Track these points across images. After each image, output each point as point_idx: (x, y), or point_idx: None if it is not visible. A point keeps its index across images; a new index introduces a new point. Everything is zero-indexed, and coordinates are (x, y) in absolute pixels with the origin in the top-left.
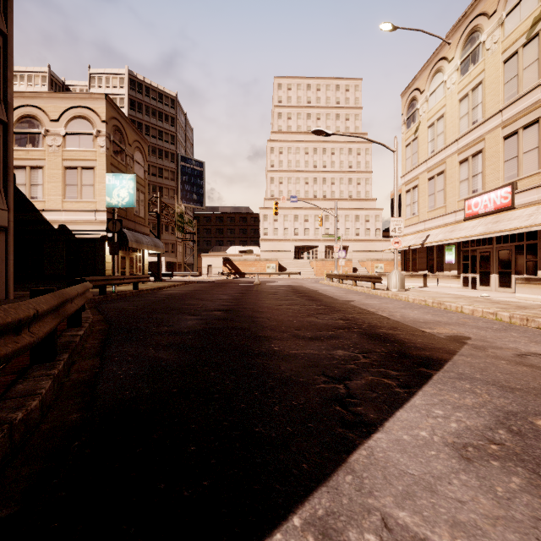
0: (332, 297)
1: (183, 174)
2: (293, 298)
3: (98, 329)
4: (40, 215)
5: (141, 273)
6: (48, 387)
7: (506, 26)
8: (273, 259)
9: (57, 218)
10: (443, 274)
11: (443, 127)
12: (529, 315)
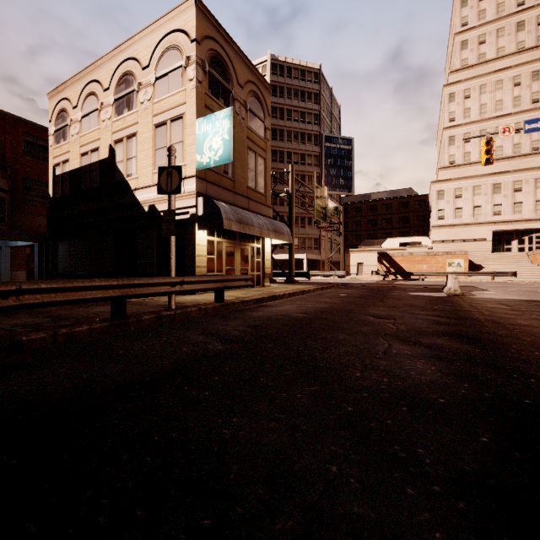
0: None
1: (327, 157)
2: None
3: None
4: (133, 197)
5: (260, 272)
6: None
7: None
8: (458, 252)
9: (147, 197)
10: None
11: None
12: None
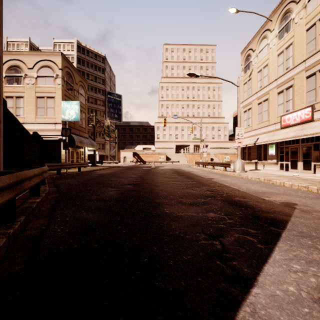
0: (200, 176)
1: (109, 102)
2: (176, 177)
3: (52, 197)
4: (21, 126)
5: (83, 161)
6: (2, 244)
7: (308, 8)
8: (163, 153)
9: (32, 128)
10: (267, 162)
11: (267, 72)
12: None
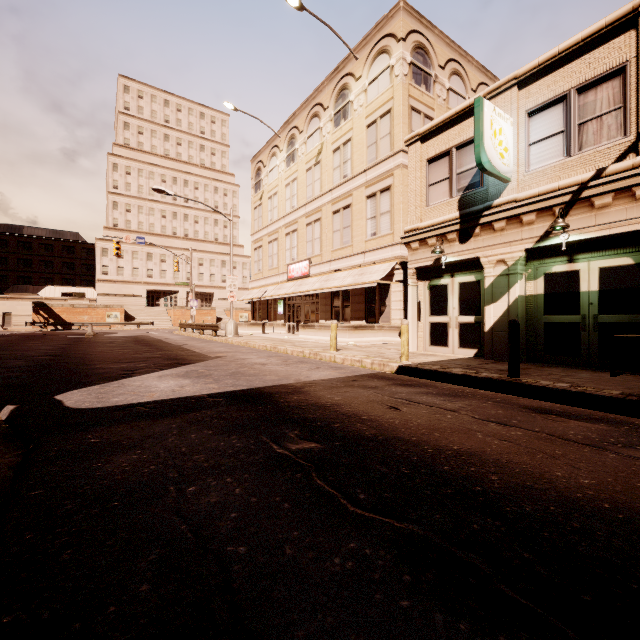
0: (170, 343)
1: None
2: (130, 345)
3: None
4: None
5: None
6: None
7: (308, 146)
8: (116, 306)
9: None
10: (277, 323)
11: (277, 202)
12: (278, 345)
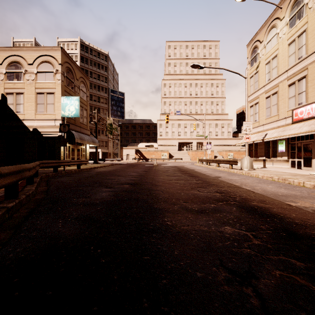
0: (205, 174)
1: (112, 100)
2: (179, 175)
3: (36, 198)
4: (21, 123)
5: (85, 158)
6: None
7: None
8: (165, 150)
9: (31, 124)
10: (276, 159)
11: (276, 63)
12: None
